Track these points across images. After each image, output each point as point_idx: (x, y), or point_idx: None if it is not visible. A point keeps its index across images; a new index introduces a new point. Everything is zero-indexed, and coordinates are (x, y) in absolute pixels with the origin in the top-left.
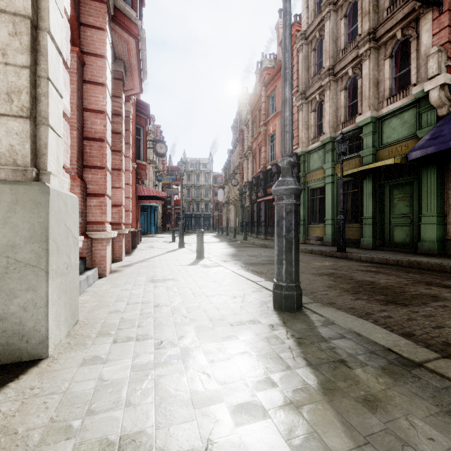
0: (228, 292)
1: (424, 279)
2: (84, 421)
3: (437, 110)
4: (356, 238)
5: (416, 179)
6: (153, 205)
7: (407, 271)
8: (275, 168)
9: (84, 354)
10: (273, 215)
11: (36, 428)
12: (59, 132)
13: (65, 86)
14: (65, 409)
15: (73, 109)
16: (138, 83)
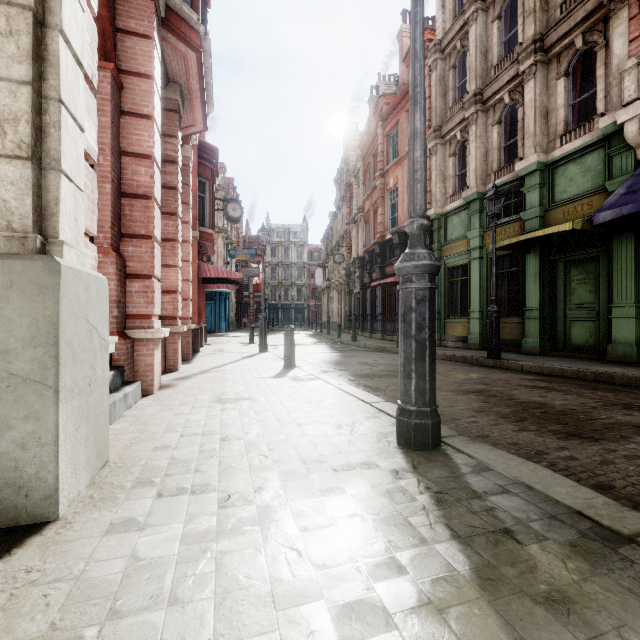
0: (330, 418)
1: (620, 400)
2: (102, 628)
3: (637, 151)
4: (516, 338)
5: (604, 252)
6: (223, 291)
7: (594, 388)
8: (397, 238)
9: (112, 515)
10: (393, 306)
11: (28, 639)
12: (78, 182)
13: (90, 115)
14: (76, 607)
15: (106, 152)
16: (201, 117)
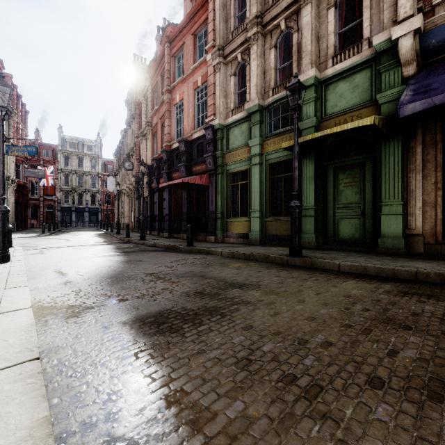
0: None
1: None
2: None
3: (403, 68)
4: None
5: (369, 159)
6: None
7: None
8: (183, 146)
9: None
10: (179, 208)
11: None
12: None
13: None
14: None
15: None
16: None
